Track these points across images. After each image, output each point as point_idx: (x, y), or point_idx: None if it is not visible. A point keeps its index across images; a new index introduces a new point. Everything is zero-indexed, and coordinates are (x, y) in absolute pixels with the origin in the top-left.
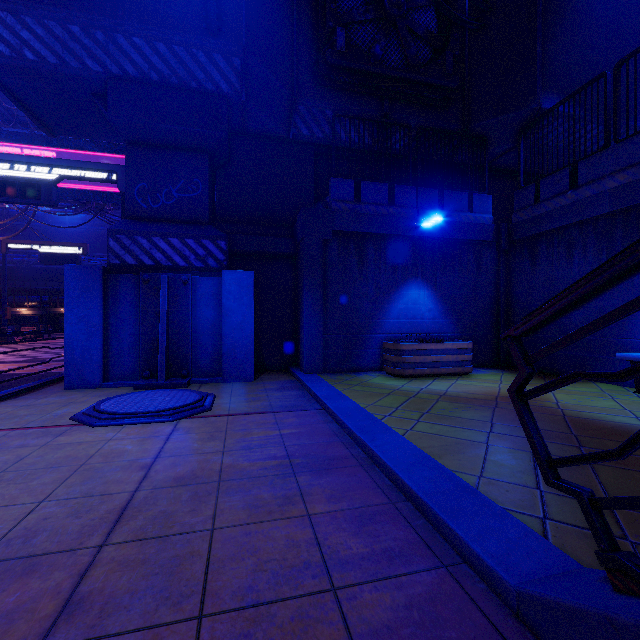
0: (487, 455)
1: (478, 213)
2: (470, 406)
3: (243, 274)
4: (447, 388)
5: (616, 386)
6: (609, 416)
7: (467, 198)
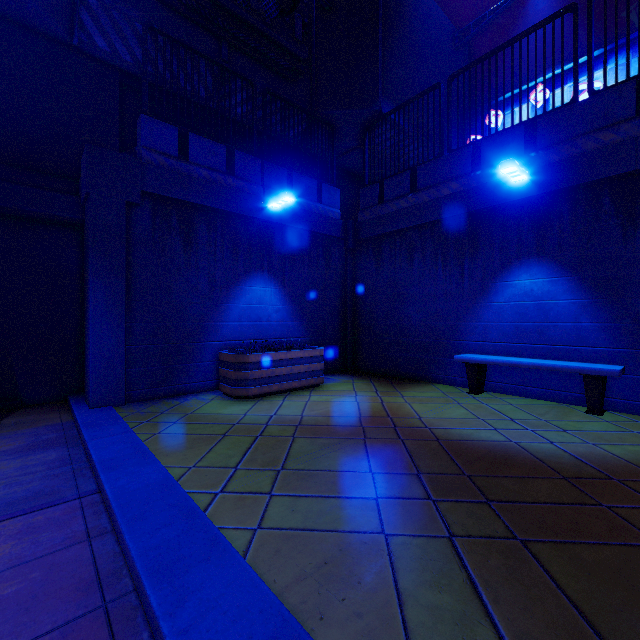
0: (397, 574)
1: (327, 206)
2: (336, 442)
3: None
4: (302, 411)
5: (451, 387)
6: (474, 432)
7: (317, 187)
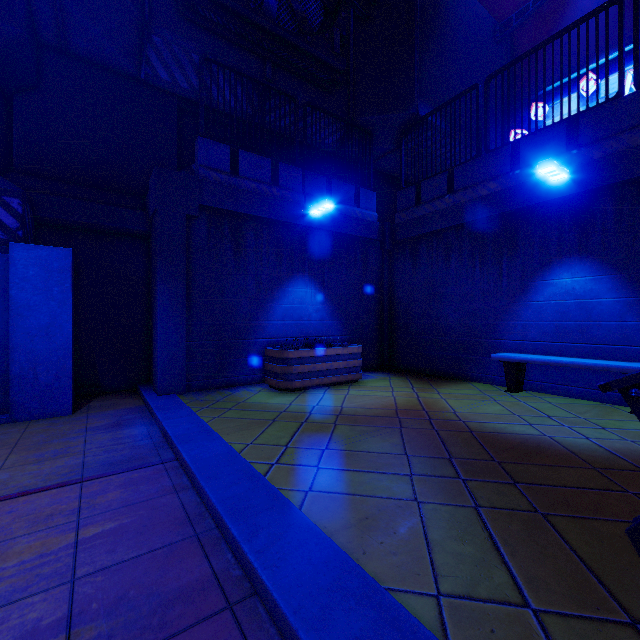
0: (427, 529)
1: (364, 209)
2: (374, 429)
3: (52, 252)
4: (342, 403)
5: (488, 385)
6: (508, 426)
7: (354, 191)
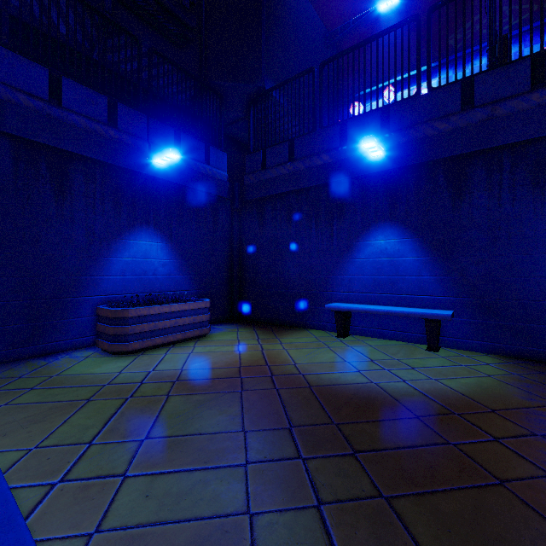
0: None
1: (215, 167)
2: (212, 397)
3: None
4: (183, 364)
5: (322, 331)
6: (342, 375)
7: (204, 149)
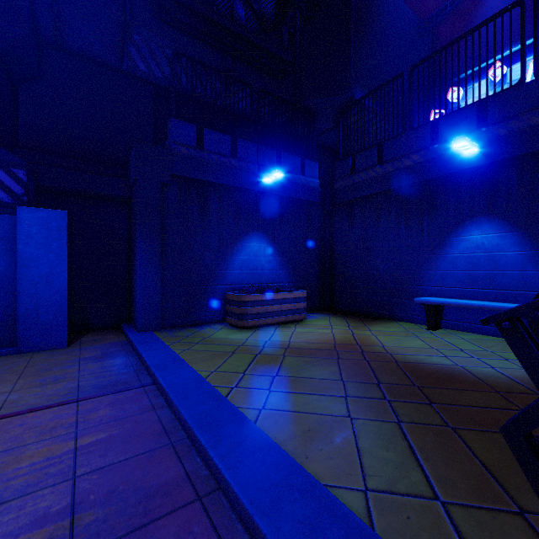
0: (358, 439)
1: (308, 177)
2: (316, 360)
3: (51, 214)
4: (289, 338)
5: (412, 324)
6: (427, 357)
7: (300, 162)
